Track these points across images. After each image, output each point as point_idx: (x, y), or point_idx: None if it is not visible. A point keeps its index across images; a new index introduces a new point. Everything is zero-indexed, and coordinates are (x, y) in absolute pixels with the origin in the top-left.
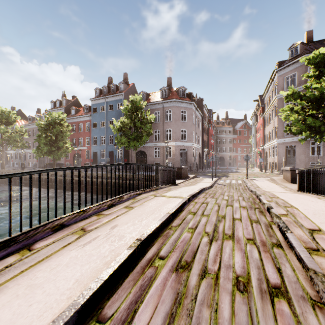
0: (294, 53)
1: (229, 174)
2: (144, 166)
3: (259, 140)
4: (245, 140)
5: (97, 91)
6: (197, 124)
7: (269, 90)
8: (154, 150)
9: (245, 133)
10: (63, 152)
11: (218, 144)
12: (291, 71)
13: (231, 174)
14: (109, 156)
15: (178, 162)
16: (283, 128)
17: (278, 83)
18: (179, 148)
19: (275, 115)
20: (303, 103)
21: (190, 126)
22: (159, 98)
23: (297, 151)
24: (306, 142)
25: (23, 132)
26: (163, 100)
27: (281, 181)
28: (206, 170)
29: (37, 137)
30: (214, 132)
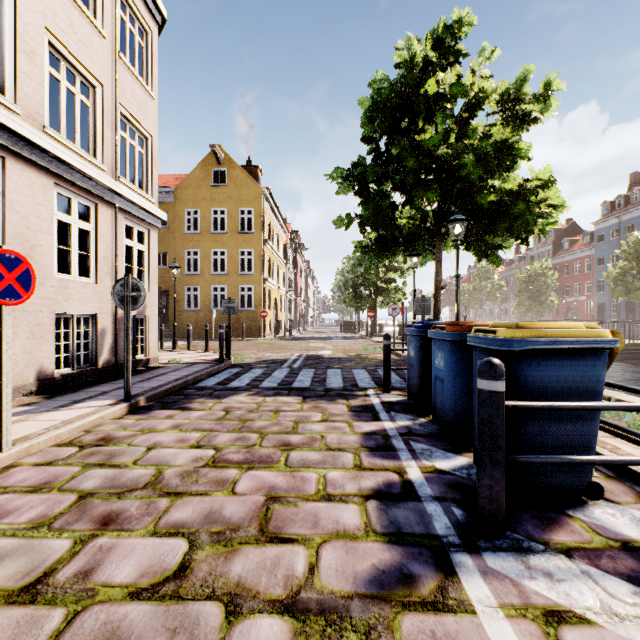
0: None
1: None
2: None
3: None
4: None
5: (605, 207)
6: None
7: None
8: None
9: None
10: (546, 307)
11: None
12: None
13: None
14: (627, 310)
15: None
16: None
17: None
18: None
19: None
20: None
21: None
22: None
23: None
24: None
25: (501, 285)
26: None
27: None
28: None
29: (517, 292)
30: None
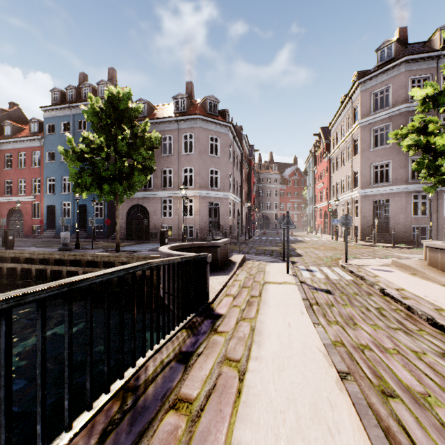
0: (386, 56)
1: (294, 247)
2: (144, 233)
3: (321, 192)
4: (295, 192)
5: (56, 95)
6: (235, 163)
7: (341, 117)
8: (162, 204)
9: (295, 183)
10: None
11: (260, 197)
12: (383, 83)
13: (297, 247)
14: (80, 214)
15: (205, 225)
16: (369, 172)
17: (361, 101)
18: (206, 200)
19: (354, 153)
20: (436, 122)
21: (224, 165)
22: (172, 113)
23: (393, 209)
24: (406, 195)
25: None
26: (179, 116)
27: (436, 273)
28: (251, 239)
29: None
30: (255, 180)
